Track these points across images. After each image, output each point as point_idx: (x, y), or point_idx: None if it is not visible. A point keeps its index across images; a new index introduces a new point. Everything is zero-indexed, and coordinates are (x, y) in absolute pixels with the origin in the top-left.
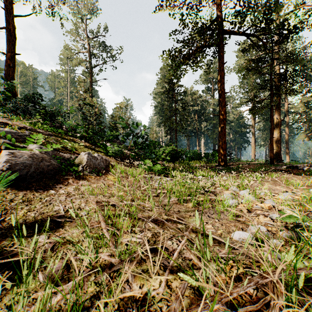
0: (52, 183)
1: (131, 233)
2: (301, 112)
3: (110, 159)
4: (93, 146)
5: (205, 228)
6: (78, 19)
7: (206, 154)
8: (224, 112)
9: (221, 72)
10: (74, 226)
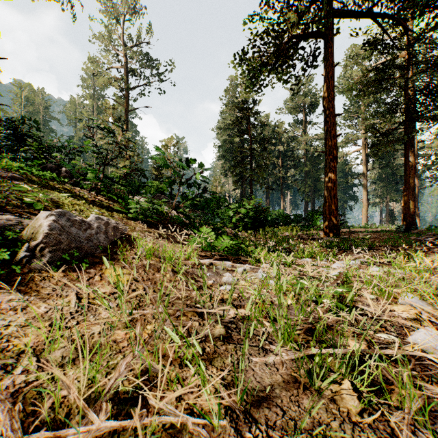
0: None
1: None
2: (437, 154)
3: (135, 225)
4: (110, 202)
5: None
6: (105, 16)
7: (296, 216)
8: (334, 147)
9: (328, 81)
10: None
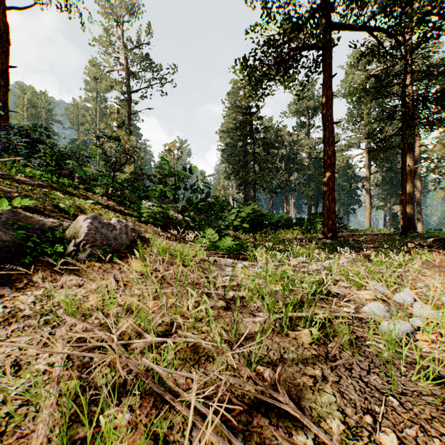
0: None
1: None
2: (439, 158)
3: (147, 227)
4: (121, 206)
5: None
6: (109, 20)
7: (299, 219)
8: (332, 154)
9: (327, 90)
10: None
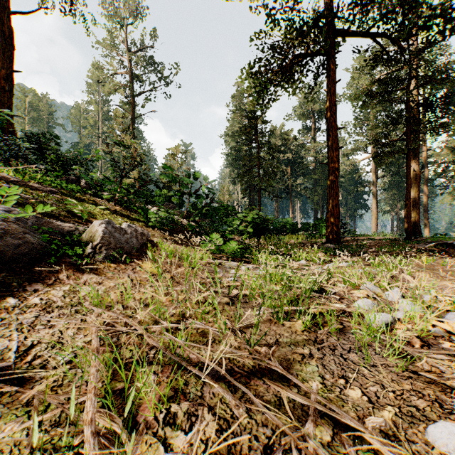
0: (21, 280)
1: (166, 424)
2: (447, 162)
3: (154, 232)
4: (128, 211)
5: (348, 399)
6: (112, 23)
7: (304, 224)
8: (336, 159)
9: (330, 96)
10: (19, 407)
